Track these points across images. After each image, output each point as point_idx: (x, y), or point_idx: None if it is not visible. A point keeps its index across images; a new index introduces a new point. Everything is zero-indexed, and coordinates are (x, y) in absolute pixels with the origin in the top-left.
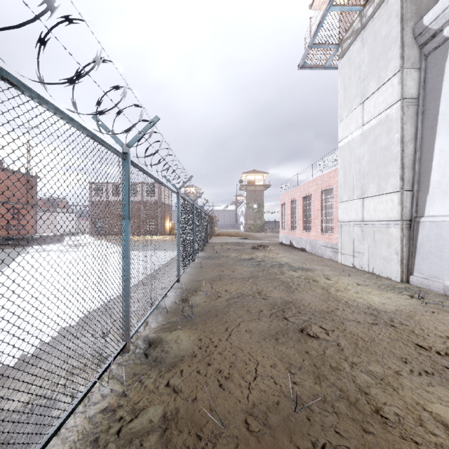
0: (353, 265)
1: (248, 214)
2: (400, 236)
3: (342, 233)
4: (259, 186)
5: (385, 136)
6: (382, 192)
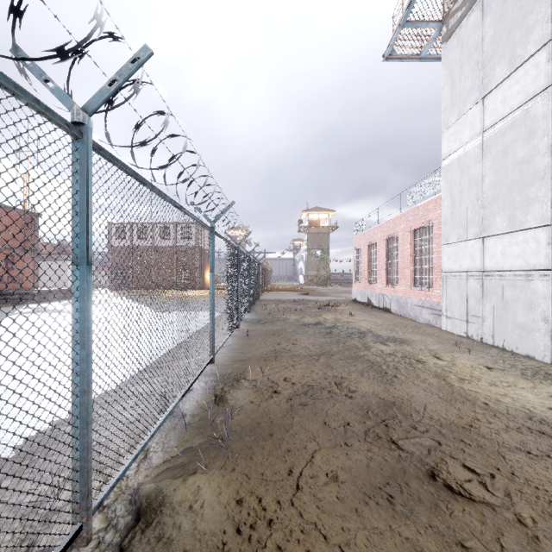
0: (466, 334)
1: (310, 263)
2: (551, 293)
3: (448, 288)
4: (324, 227)
5: (523, 143)
6: (518, 227)
